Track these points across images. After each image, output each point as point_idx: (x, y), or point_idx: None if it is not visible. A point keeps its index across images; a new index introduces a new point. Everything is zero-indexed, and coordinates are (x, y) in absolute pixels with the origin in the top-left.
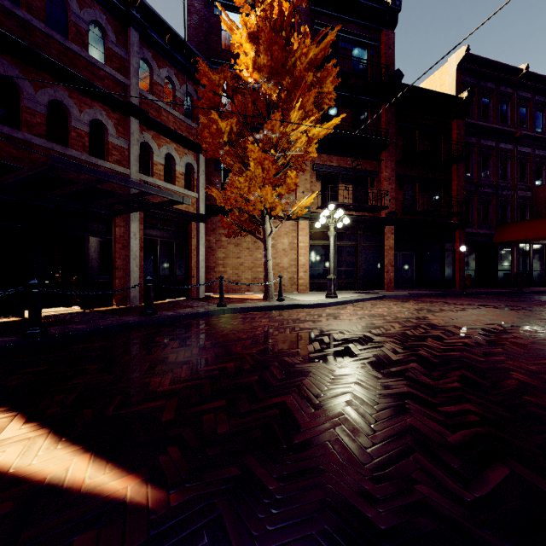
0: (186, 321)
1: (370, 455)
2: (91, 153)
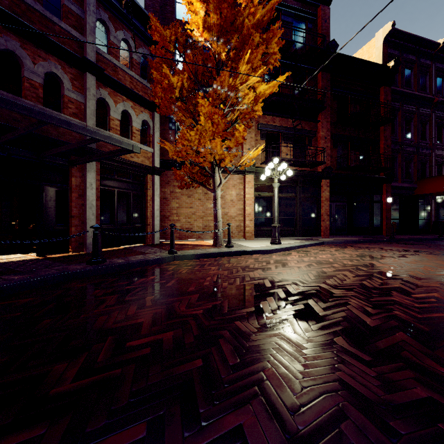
0: (135, 268)
1: None
2: (47, 105)
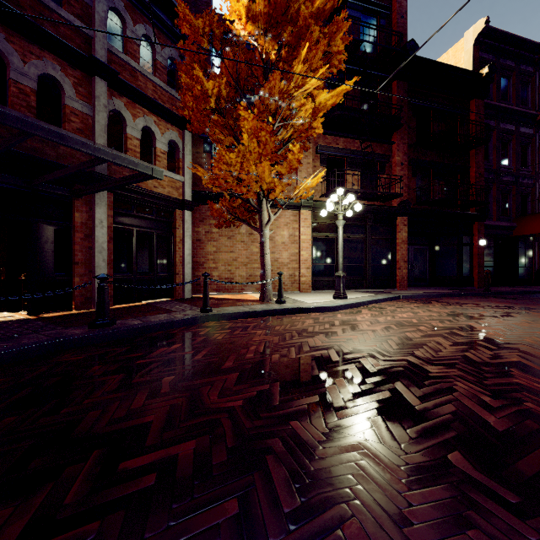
0: (155, 333)
1: None
2: (42, 118)
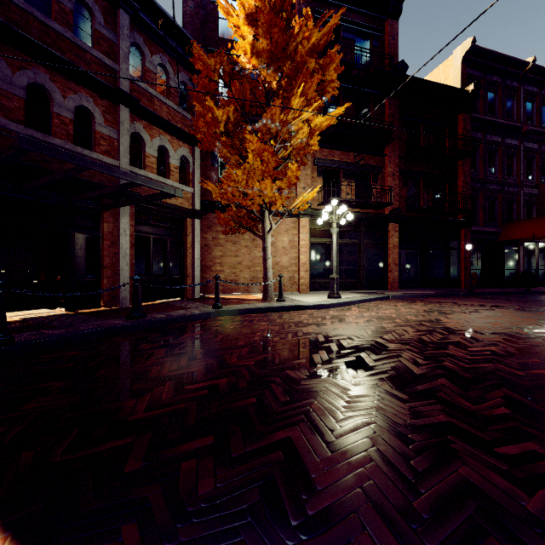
0: (178, 324)
1: (423, 542)
2: (77, 143)
